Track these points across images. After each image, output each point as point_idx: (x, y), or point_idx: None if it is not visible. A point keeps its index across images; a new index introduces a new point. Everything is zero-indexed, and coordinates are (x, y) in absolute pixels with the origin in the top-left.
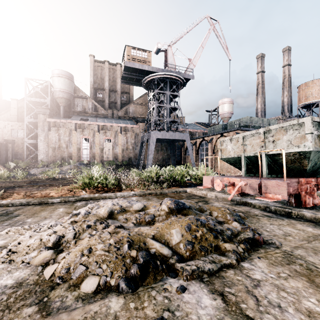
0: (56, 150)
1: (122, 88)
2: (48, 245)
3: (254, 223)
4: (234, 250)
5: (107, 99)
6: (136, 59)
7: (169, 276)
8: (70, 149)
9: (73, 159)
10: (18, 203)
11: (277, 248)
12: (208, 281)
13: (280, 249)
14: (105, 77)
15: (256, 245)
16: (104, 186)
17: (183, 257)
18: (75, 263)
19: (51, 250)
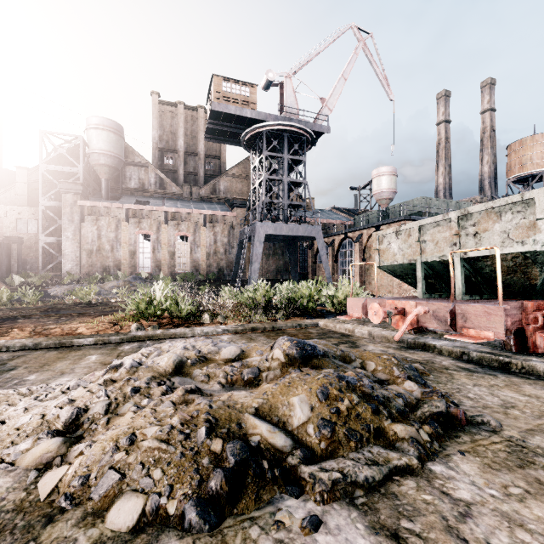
0: (93, 255)
1: (207, 149)
2: (56, 427)
3: (444, 383)
4: (412, 437)
5: (181, 167)
6: (230, 98)
7: (287, 493)
8: (118, 253)
9: (123, 270)
10: (19, 346)
11: (493, 432)
12: (366, 505)
13: (500, 434)
14: (178, 130)
15: (452, 426)
16: (173, 316)
17: (315, 453)
18: (100, 466)
19: (59, 438)
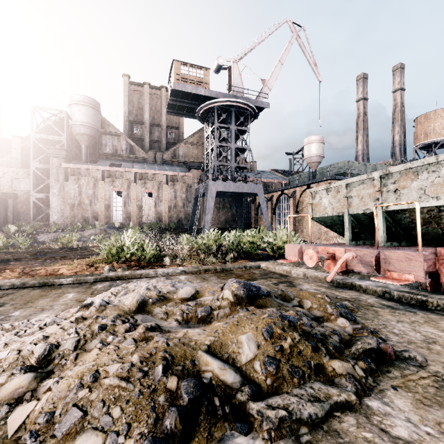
0: (75, 208)
1: (168, 121)
2: (30, 363)
3: (371, 320)
4: (349, 373)
5: (147, 136)
6: (188, 79)
7: (237, 430)
8: (96, 206)
9: (100, 220)
10: (8, 285)
11: (420, 367)
12: (311, 443)
13: (427, 369)
14: (144, 105)
15: (383, 361)
16: (139, 259)
17: (261, 389)
18: (65, 403)
19: (30, 374)
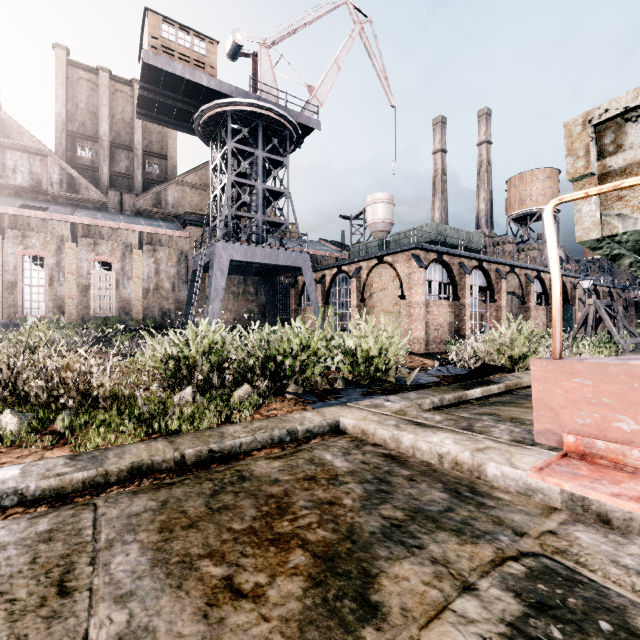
0: None
1: (147, 142)
2: None
3: None
4: None
5: (105, 164)
6: (175, 51)
7: None
8: None
9: None
10: None
11: None
12: None
13: None
14: (100, 108)
15: None
16: None
17: None
18: None
19: None
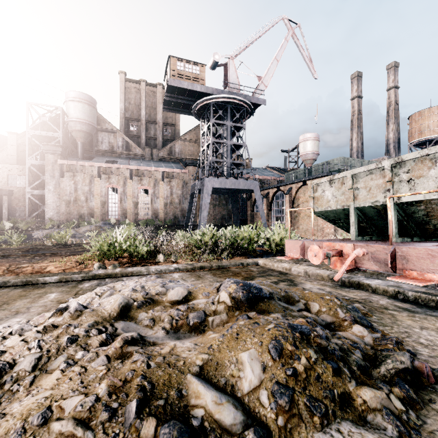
0: (71, 205)
1: (164, 118)
2: None
3: (390, 326)
4: (385, 407)
5: (143, 133)
6: (183, 75)
7: None
8: (91, 203)
9: (96, 217)
10: None
11: None
12: None
13: None
14: (141, 102)
15: (420, 385)
16: (132, 256)
17: (271, 433)
18: None
19: None
